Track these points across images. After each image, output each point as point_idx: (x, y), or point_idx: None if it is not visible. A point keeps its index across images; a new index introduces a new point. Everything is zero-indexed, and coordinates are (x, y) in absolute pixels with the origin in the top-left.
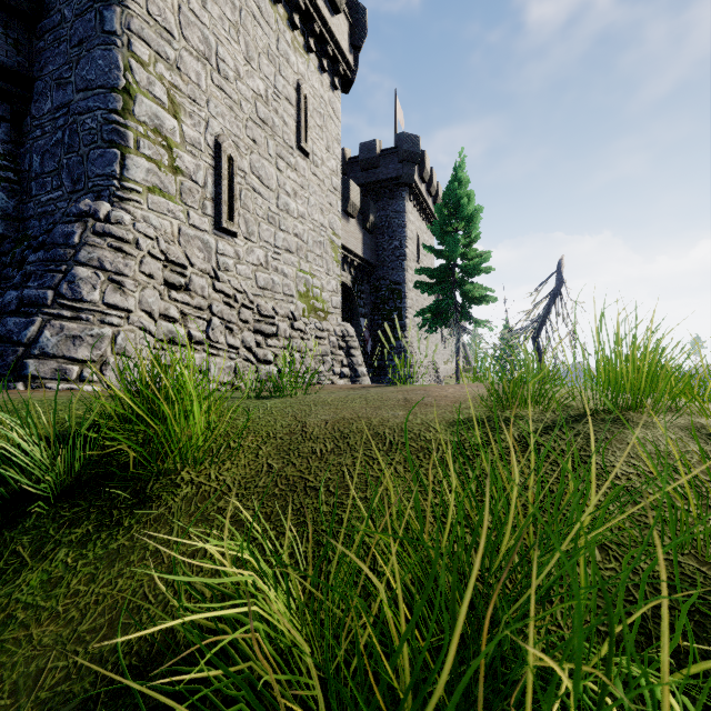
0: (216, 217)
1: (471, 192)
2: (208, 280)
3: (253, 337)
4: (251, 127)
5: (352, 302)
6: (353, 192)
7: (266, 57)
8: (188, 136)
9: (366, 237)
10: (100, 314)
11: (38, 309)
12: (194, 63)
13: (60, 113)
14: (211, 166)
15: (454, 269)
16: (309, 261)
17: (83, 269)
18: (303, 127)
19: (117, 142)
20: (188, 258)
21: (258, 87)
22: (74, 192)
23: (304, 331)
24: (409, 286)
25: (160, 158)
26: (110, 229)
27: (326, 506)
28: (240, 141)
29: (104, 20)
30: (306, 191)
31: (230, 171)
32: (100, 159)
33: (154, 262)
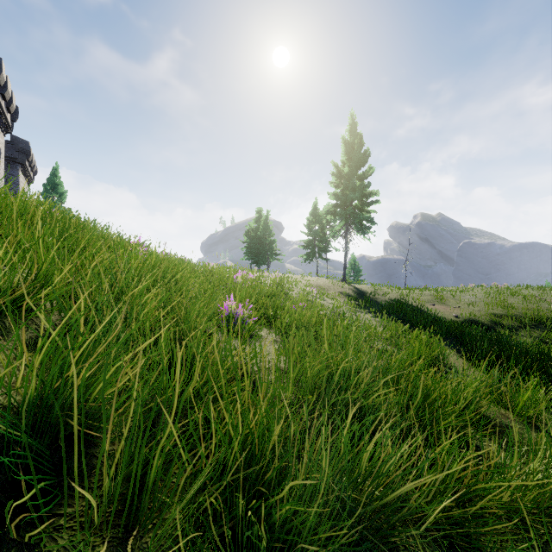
0: None
1: (62, 183)
2: None
3: None
4: None
5: None
6: None
7: None
8: None
9: None
10: None
11: None
12: None
13: None
14: None
15: None
16: None
17: None
18: None
19: None
20: None
21: None
22: None
23: None
24: None
25: None
26: None
27: None
28: None
29: None
30: None
31: None
32: None
33: None
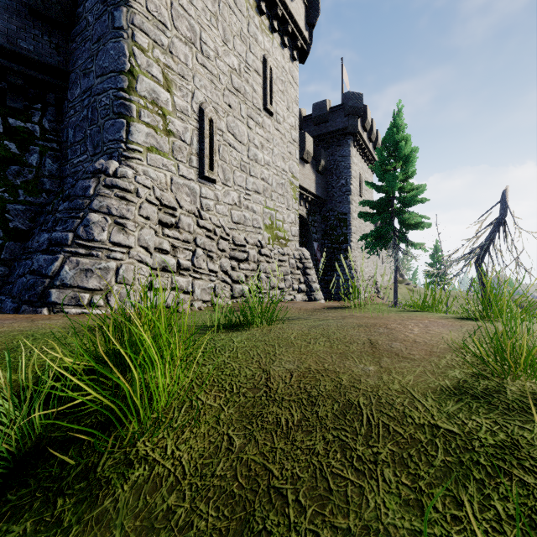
0: (199, 168)
1: (408, 136)
2: (193, 219)
3: (229, 262)
4: (227, 95)
5: (307, 230)
6: (308, 143)
7: (239, 38)
8: (178, 105)
9: (318, 177)
10: (107, 251)
11: (61, 248)
12: (183, 47)
13: (85, 96)
14: (196, 127)
15: (393, 201)
16: (273, 199)
17: (95, 215)
18: (269, 92)
19: (123, 114)
20: (178, 202)
21: (233, 62)
22: (95, 155)
23: (269, 256)
24: (353, 215)
25: (156, 124)
26: (116, 182)
27: (295, 534)
28: (219, 107)
29: (115, 19)
30: (270, 144)
31: (211, 131)
32: (112, 128)
33: (151, 207)
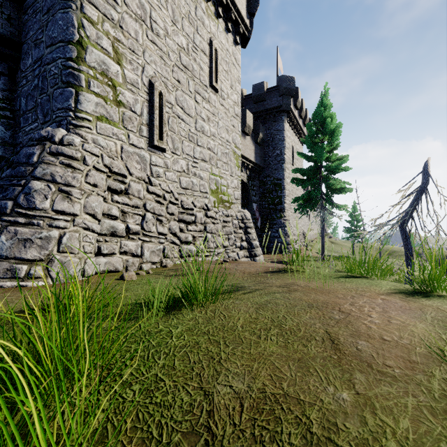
0: (149, 137)
1: (333, 114)
2: (143, 185)
3: (178, 225)
4: (176, 71)
5: (247, 193)
6: (248, 118)
7: (187, 20)
8: (128, 77)
9: (256, 148)
10: (49, 219)
11: None
12: (133, 23)
13: (36, 65)
14: (146, 100)
15: (321, 169)
16: (218, 167)
17: (38, 182)
18: (214, 71)
19: (72, 83)
20: (128, 169)
21: (181, 42)
22: (45, 123)
23: (215, 218)
24: (286, 181)
25: (106, 94)
26: (62, 149)
27: None
28: (168, 81)
29: None
30: (216, 117)
31: (160, 103)
32: (60, 96)
33: (98, 174)
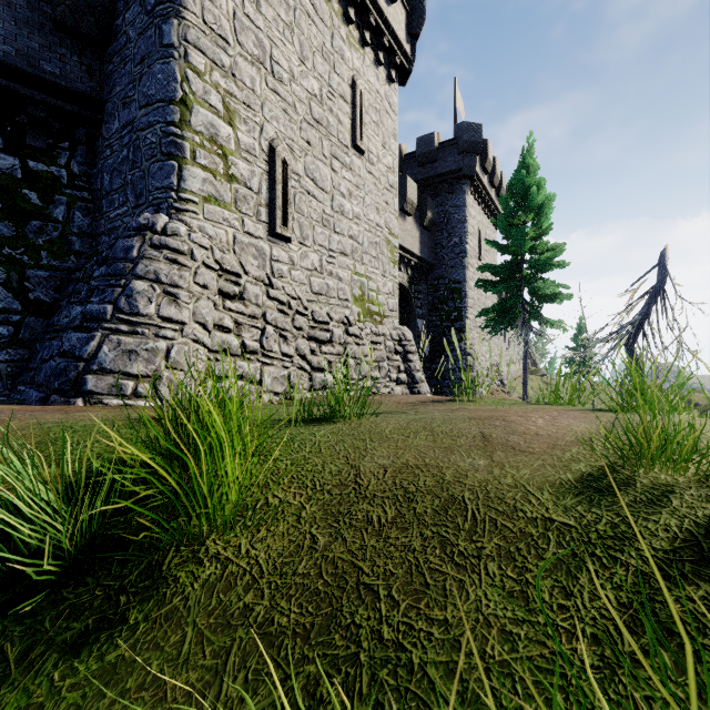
0: (270, 223)
1: (541, 180)
2: (262, 288)
3: (307, 344)
4: (305, 128)
5: (409, 303)
6: (410, 189)
7: (320, 55)
8: (242, 142)
9: (423, 235)
10: (155, 328)
11: (98, 324)
12: (249, 68)
13: (126, 132)
14: (265, 171)
15: (522, 265)
16: (364, 263)
17: (140, 282)
18: (358, 124)
19: (174, 154)
20: (242, 266)
21: (312, 87)
22: (137, 207)
23: (360, 336)
24: (470, 284)
25: (215, 167)
26: (166, 241)
27: (387, 627)
28: (294, 144)
29: (163, 34)
30: (361, 191)
31: (284, 175)
32: (159, 172)
33: (209, 272)
